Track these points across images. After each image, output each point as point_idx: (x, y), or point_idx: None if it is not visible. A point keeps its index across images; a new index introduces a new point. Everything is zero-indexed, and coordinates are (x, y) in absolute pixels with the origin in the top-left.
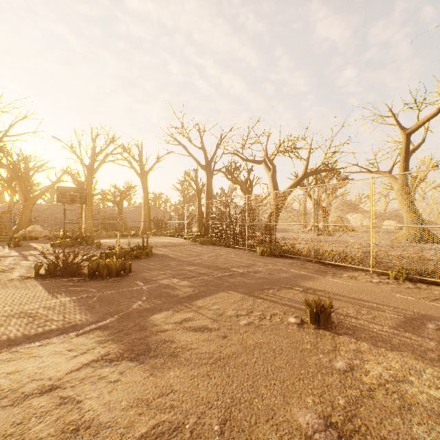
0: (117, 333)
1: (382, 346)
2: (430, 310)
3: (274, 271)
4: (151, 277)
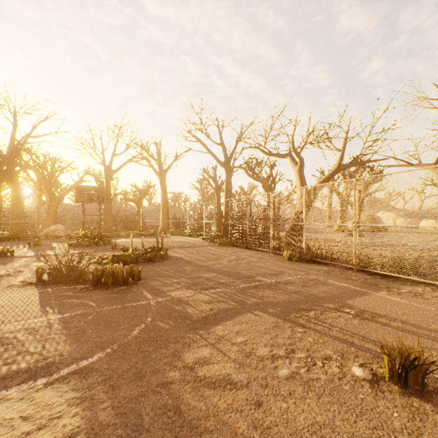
0: (100, 384)
1: None
2: None
3: (309, 282)
4: (162, 287)
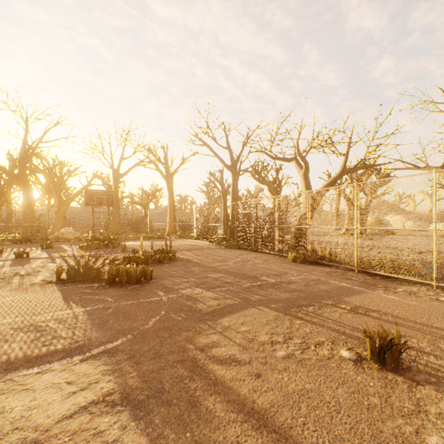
0: (126, 361)
1: None
2: None
3: (311, 281)
4: (172, 285)
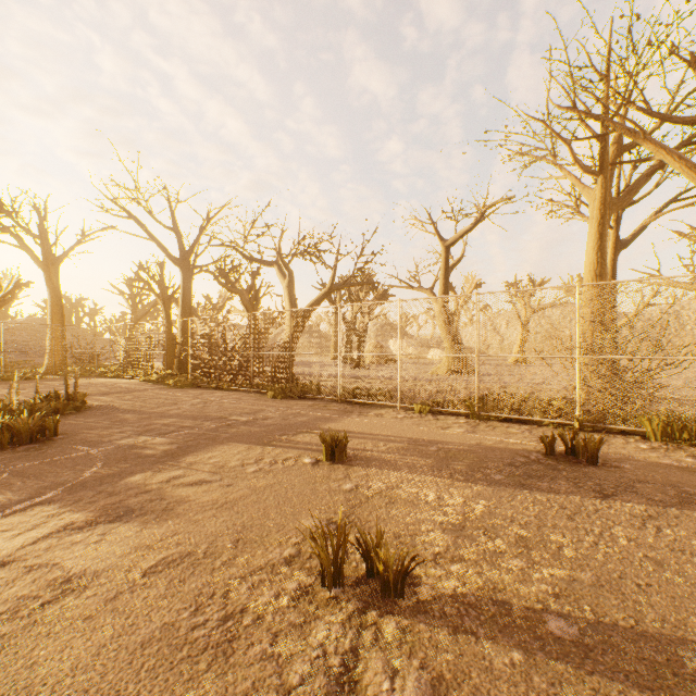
0: (74, 504)
1: (388, 468)
2: (438, 437)
3: (290, 415)
4: (100, 438)
